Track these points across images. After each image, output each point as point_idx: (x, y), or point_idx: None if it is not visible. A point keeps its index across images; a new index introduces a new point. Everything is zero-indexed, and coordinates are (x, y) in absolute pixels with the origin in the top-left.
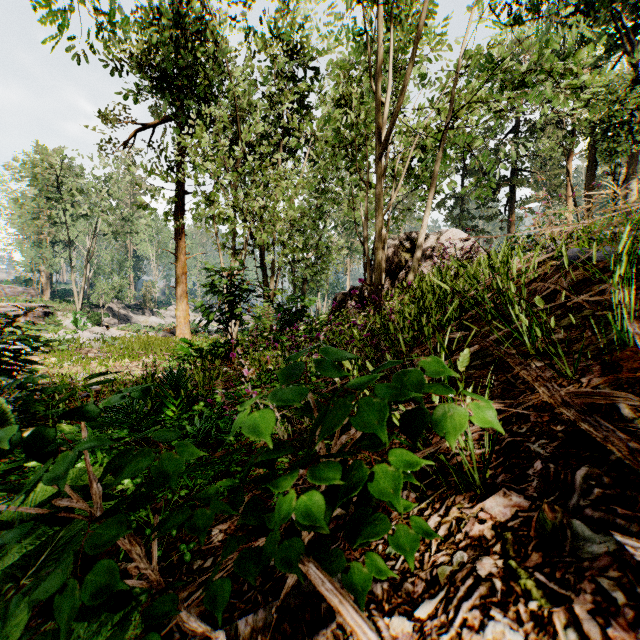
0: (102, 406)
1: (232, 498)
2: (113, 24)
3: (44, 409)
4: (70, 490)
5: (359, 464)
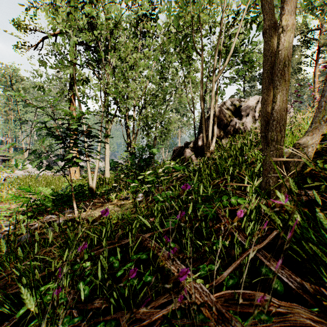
0: None
1: None
2: None
3: None
4: None
5: None
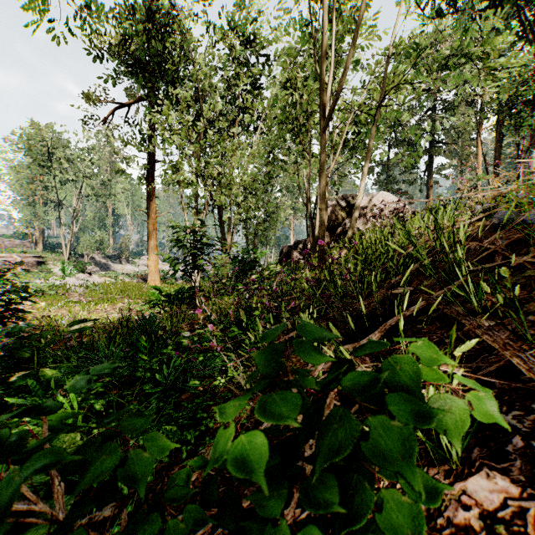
0: (68, 385)
1: (205, 486)
2: (89, 7)
3: (29, 355)
4: (28, 491)
5: (359, 481)
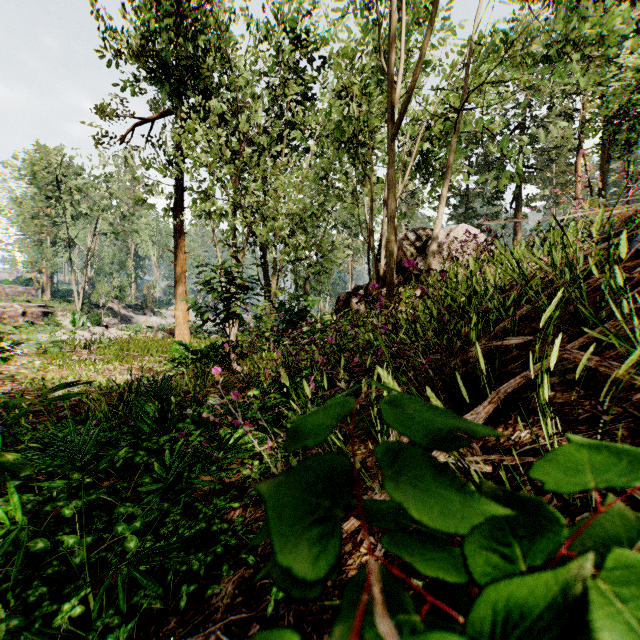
0: None
1: None
2: None
3: None
4: None
5: None
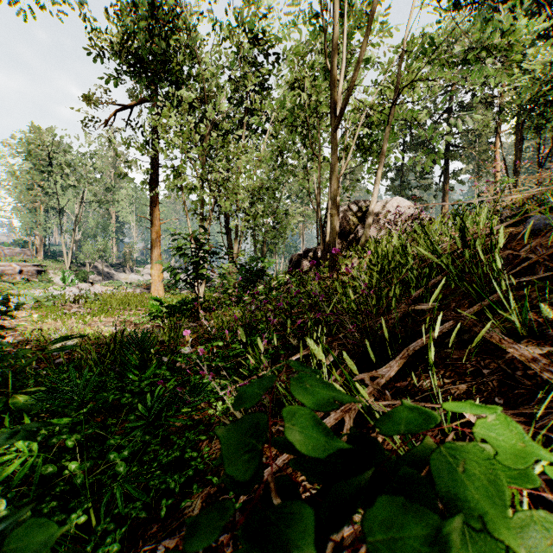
0: None
1: None
2: None
3: (0, 379)
4: None
5: None
